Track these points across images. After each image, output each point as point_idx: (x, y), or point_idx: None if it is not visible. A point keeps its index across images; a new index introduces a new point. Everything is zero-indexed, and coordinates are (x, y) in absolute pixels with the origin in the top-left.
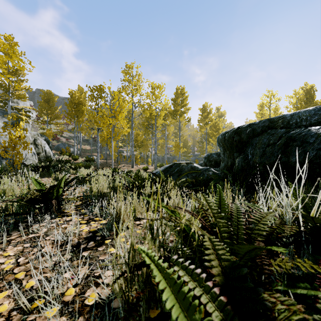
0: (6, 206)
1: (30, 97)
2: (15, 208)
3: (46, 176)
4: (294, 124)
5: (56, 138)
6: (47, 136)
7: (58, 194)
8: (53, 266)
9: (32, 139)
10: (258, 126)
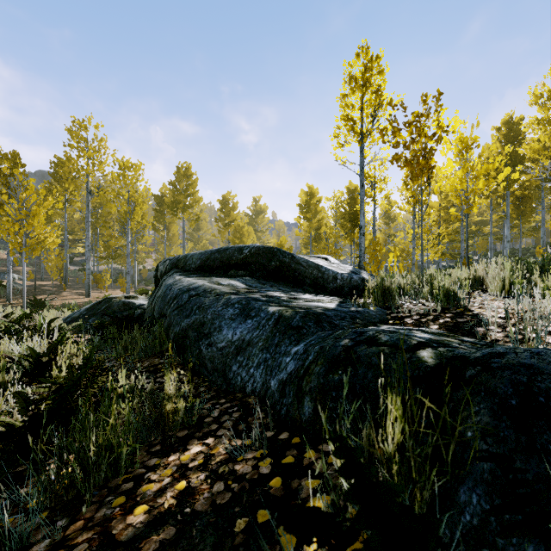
0: None
1: None
2: None
3: None
4: (188, 266)
5: None
6: None
7: None
8: None
9: None
10: (170, 263)
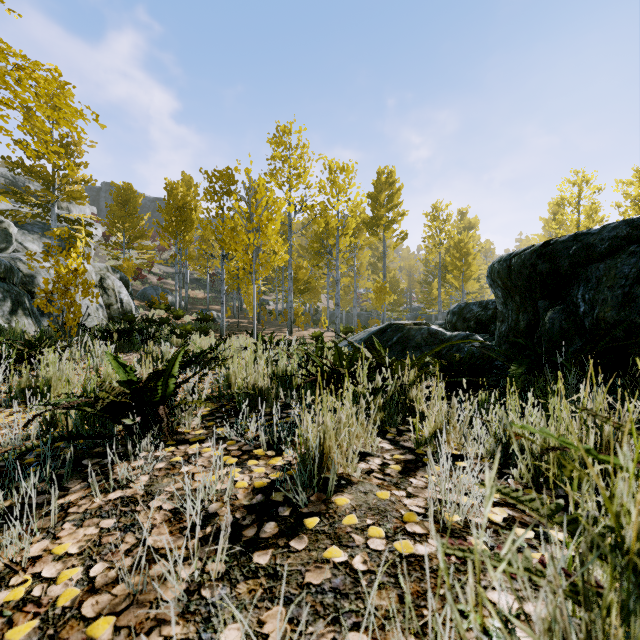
0: (54, 417)
1: (91, 199)
2: (73, 422)
3: (127, 350)
4: None
5: (141, 276)
6: (125, 272)
7: (166, 392)
8: (186, 599)
9: (97, 278)
10: (600, 238)
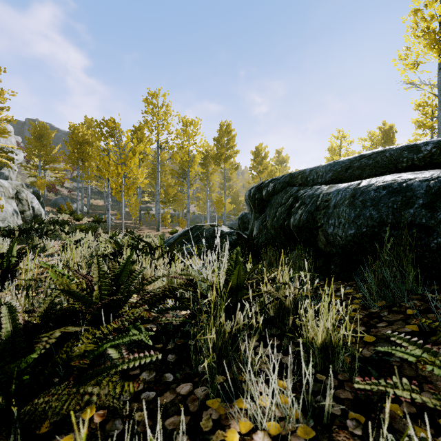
0: None
1: (17, 130)
2: None
3: (25, 243)
4: (311, 181)
5: (54, 189)
6: (39, 187)
7: (10, 264)
8: None
9: (14, 192)
10: (279, 182)
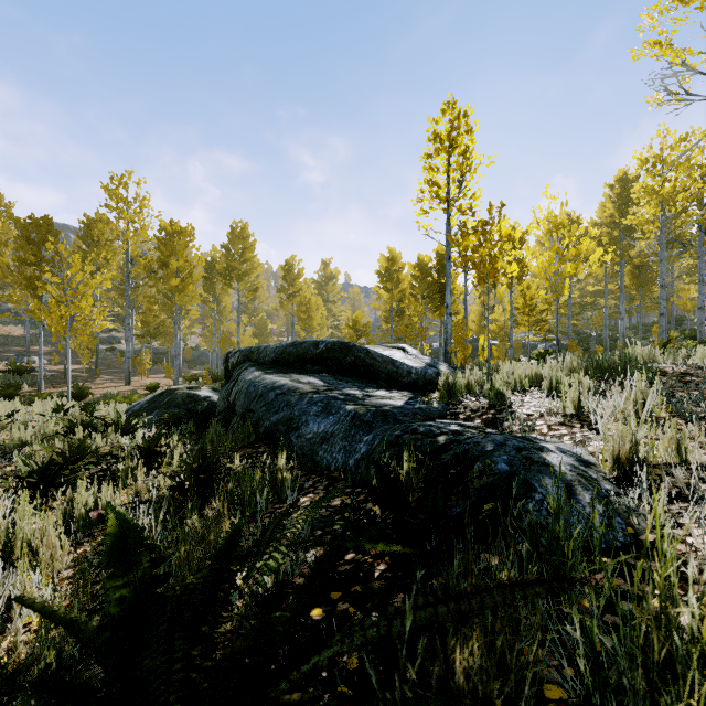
0: None
1: None
2: None
3: None
4: (262, 359)
5: None
6: None
7: None
8: None
9: None
10: (242, 355)
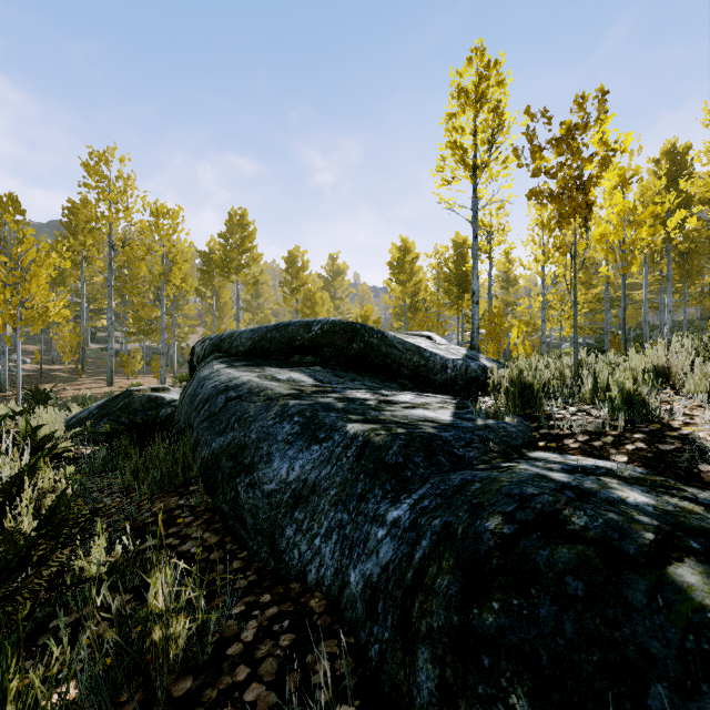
0: None
1: None
2: None
3: None
4: (235, 348)
5: None
6: None
7: None
8: None
9: None
10: (211, 344)
